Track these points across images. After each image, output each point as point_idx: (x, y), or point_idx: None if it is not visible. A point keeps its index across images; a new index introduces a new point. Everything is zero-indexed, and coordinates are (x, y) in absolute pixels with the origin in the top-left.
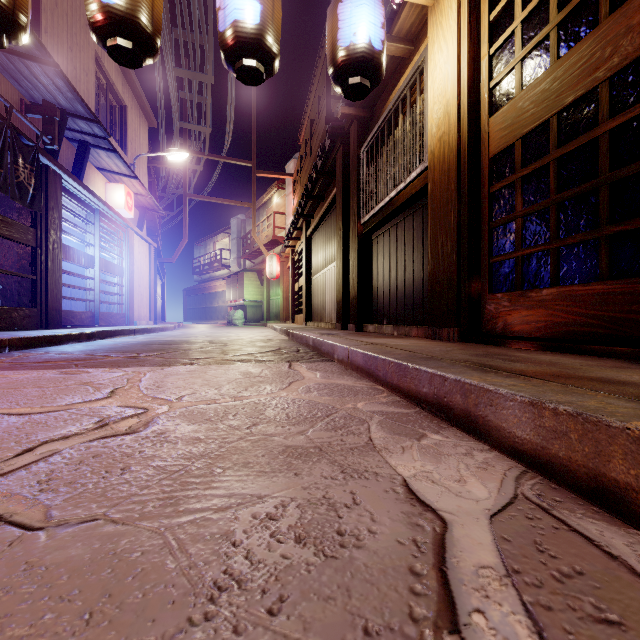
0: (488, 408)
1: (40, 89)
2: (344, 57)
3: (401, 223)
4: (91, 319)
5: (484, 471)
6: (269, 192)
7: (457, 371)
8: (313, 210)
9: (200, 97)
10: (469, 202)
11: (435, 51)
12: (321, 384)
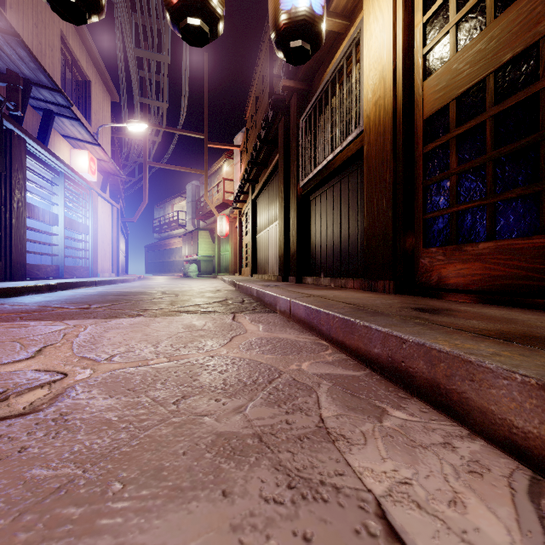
0: (467, 383)
1: (4, 59)
2: (286, 20)
3: (337, 184)
4: (56, 272)
5: (481, 479)
6: (220, 161)
7: (414, 331)
8: (258, 176)
9: (158, 76)
10: (404, 161)
11: (371, 21)
12: (263, 339)
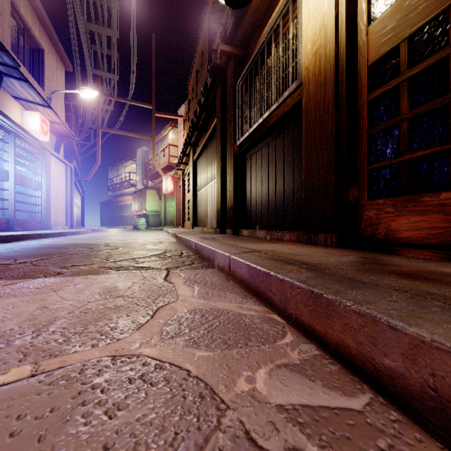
0: None
1: None
2: None
3: (272, 142)
4: (6, 225)
5: None
6: (165, 129)
7: None
8: (198, 140)
9: (109, 51)
10: (347, 110)
11: None
12: (197, 312)
